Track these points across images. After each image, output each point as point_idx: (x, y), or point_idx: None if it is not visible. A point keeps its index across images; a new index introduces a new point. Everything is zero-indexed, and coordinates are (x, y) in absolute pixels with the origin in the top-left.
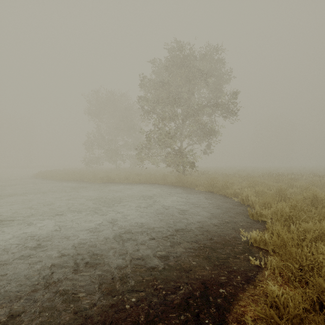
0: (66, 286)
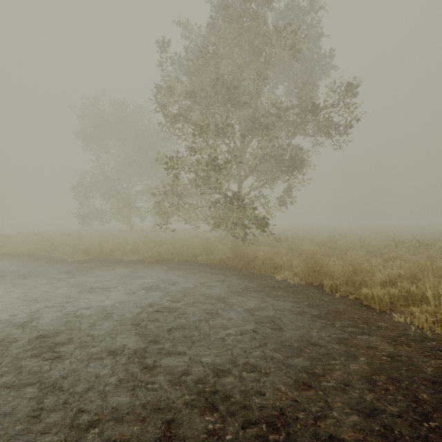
0: None
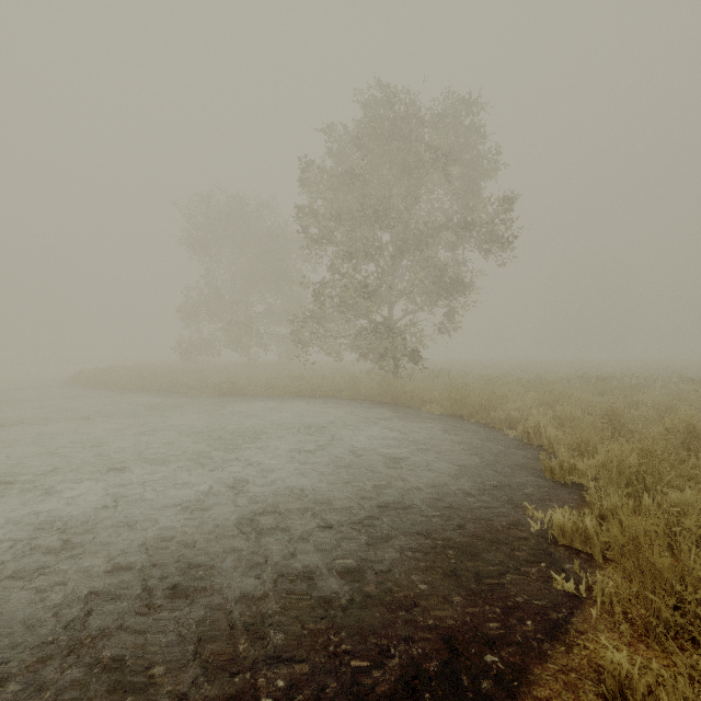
0: (121, 648)
